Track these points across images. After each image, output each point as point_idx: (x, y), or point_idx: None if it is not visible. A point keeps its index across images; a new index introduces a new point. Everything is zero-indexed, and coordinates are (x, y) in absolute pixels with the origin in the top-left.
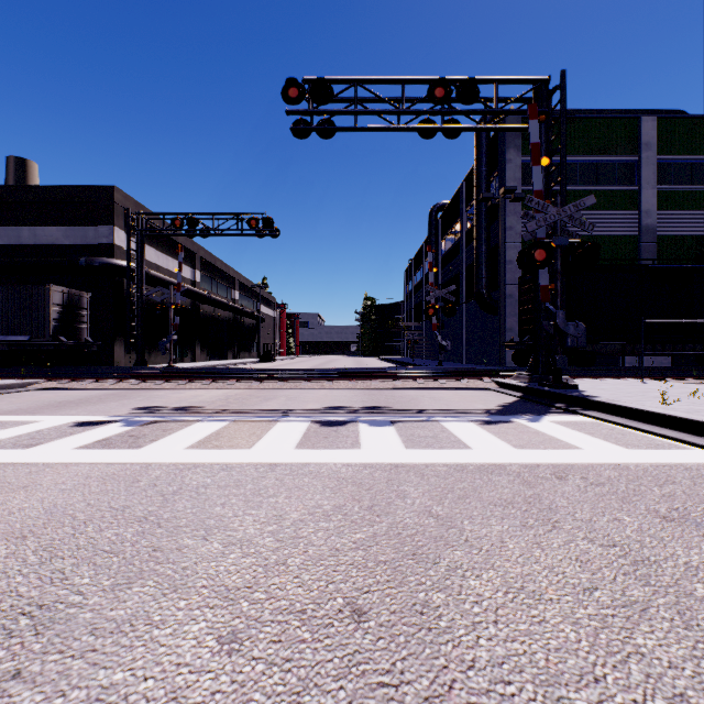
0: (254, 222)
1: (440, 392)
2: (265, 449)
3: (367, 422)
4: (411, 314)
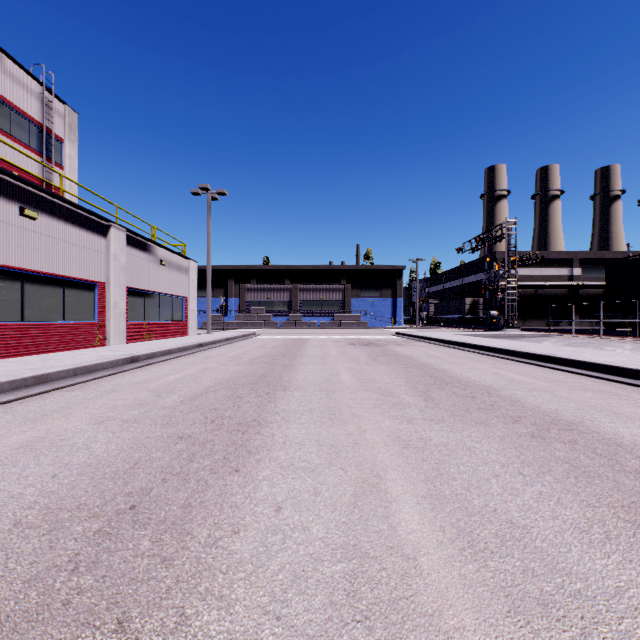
0: (523, 260)
1: None
2: None
3: None
4: None
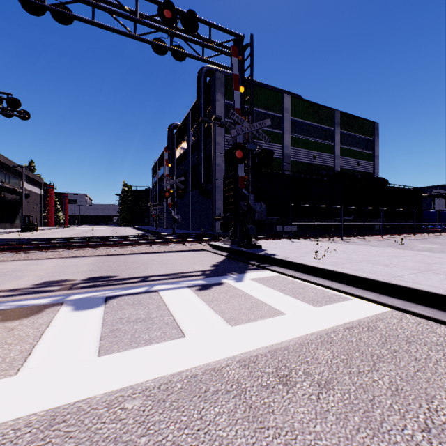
0: None
1: (169, 254)
2: None
3: (74, 304)
4: (157, 197)
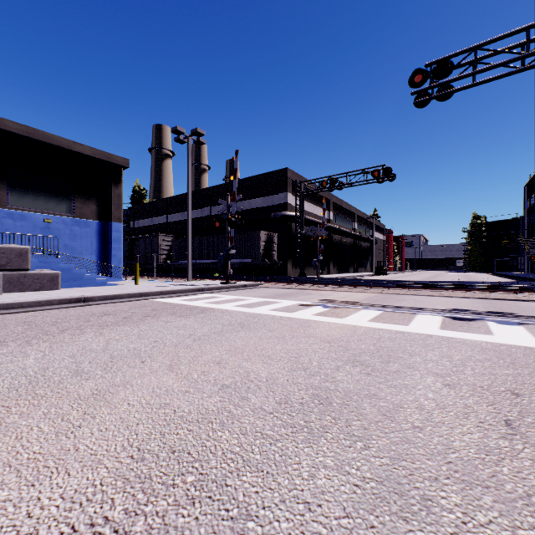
0: (376, 173)
1: None
2: (418, 327)
3: (494, 321)
4: (534, 228)
